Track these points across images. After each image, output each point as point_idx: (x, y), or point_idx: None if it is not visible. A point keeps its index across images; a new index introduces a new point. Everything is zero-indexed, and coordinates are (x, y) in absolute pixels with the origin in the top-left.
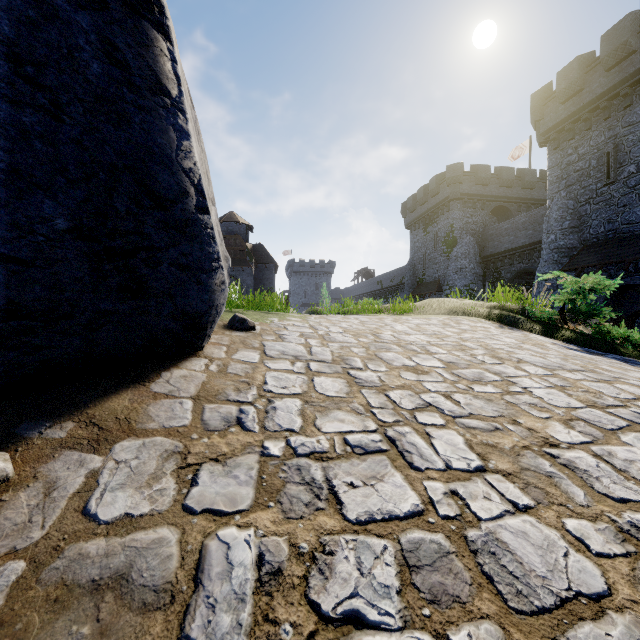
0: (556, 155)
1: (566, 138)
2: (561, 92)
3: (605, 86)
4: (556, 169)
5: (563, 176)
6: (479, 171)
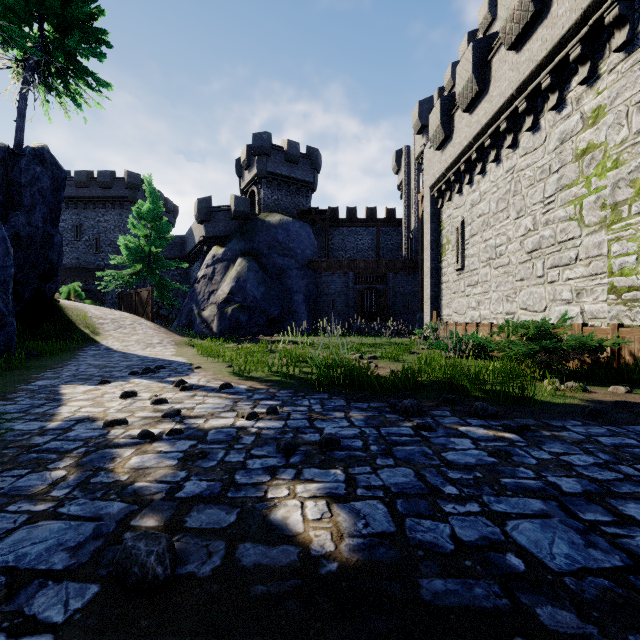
0: None
1: None
2: None
3: (76, 194)
4: None
5: None
6: None
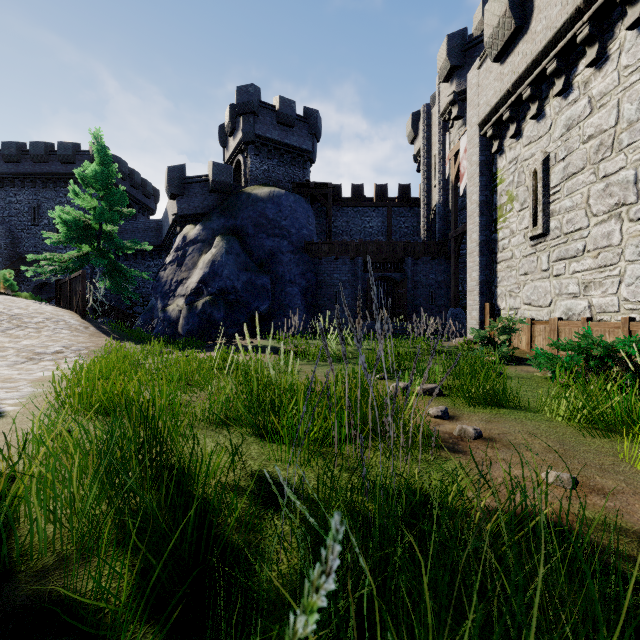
0: (2, 192)
1: (9, 185)
2: (5, 155)
3: (33, 170)
4: (2, 201)
5: (7, 208)
6: None
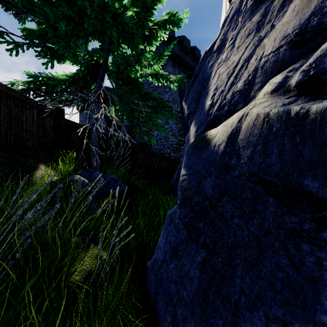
0: None
1: None
2: None
3: None
4: None
5: None
6: (107, 90)
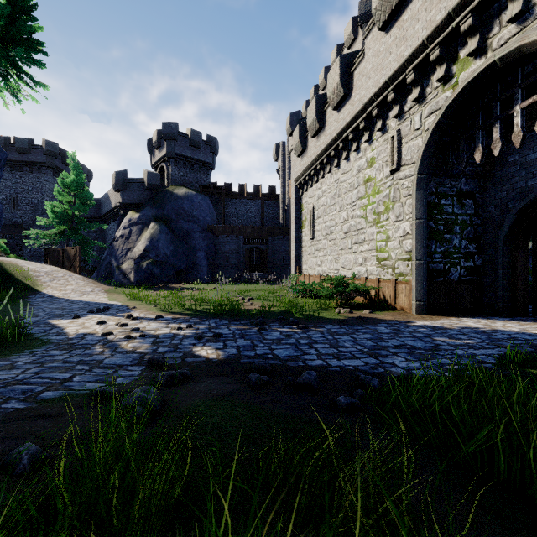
0: None
1: None
2: None
3: None
4: None
5: None
6: None
